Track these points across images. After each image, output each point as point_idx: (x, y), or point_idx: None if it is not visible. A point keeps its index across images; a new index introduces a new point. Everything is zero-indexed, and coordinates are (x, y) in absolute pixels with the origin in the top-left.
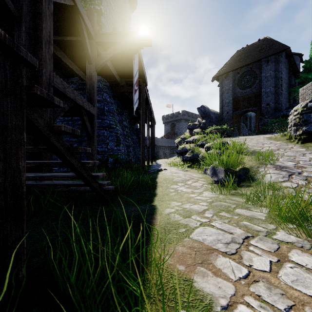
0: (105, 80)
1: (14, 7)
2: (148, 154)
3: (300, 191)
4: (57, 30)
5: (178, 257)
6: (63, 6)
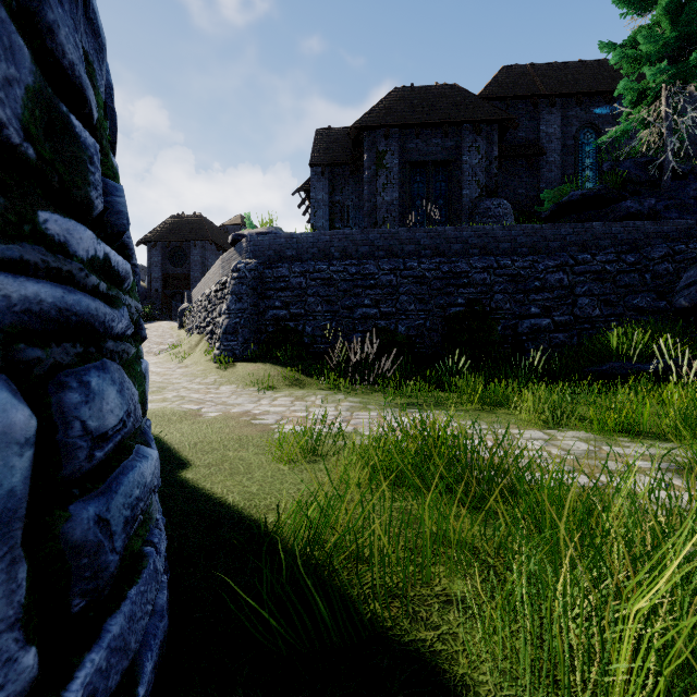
0: None
1: None
2: None
3: None
4: None
5: None
6: None
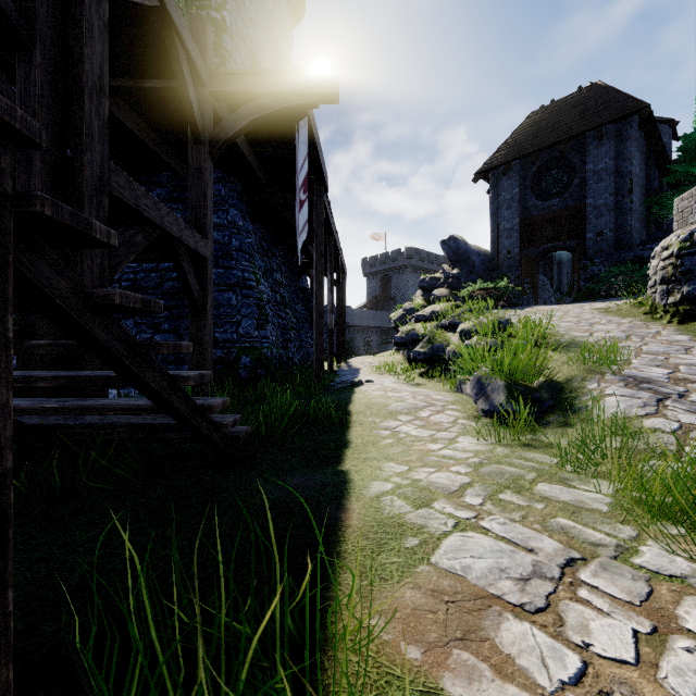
0: (232, 180)
1: (17, 8)
2: (330, 347)
3: (686, 441)
4: (122, 65)
5: (403, 621)
6: (135, 9)
